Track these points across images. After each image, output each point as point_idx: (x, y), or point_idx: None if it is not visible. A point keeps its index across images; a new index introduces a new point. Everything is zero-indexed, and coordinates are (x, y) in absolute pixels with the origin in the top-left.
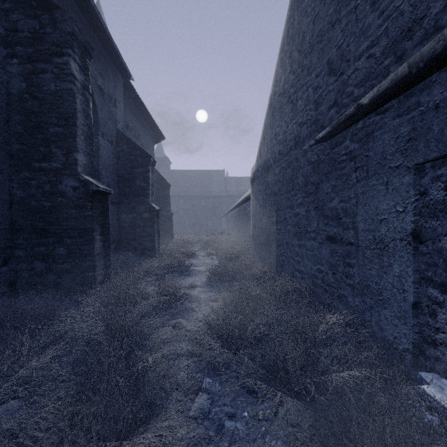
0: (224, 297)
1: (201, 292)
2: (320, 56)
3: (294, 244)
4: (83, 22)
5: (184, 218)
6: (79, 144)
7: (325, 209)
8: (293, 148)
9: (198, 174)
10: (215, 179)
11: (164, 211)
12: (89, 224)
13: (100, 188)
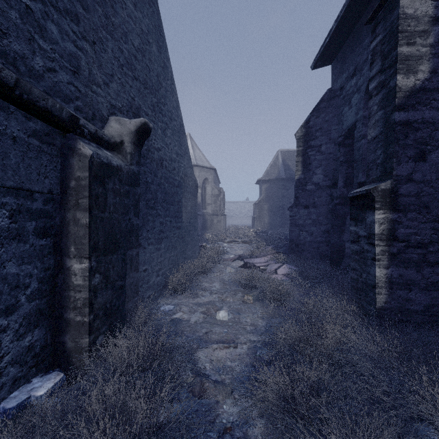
0: None
1: None
2: None
3: None
4: None
5: None
6: None
7: None
8: None
9: None
10: None
11: None
12: None
13: None
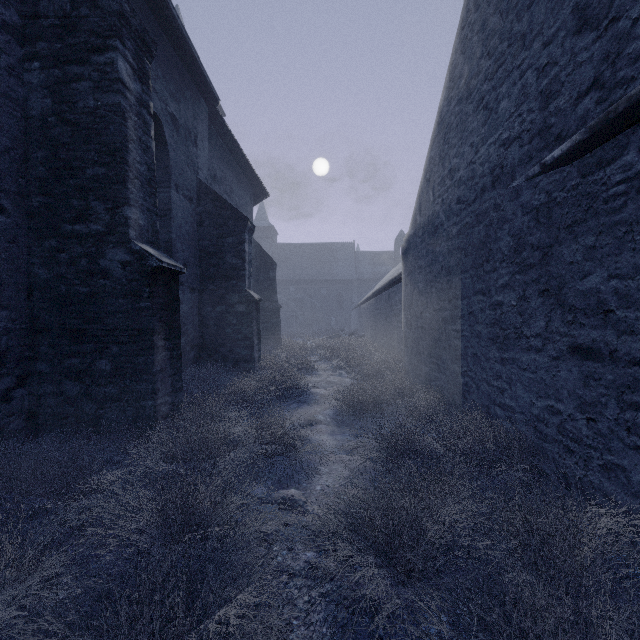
0: (369, 450)
1: (326, 435)
2: (554, 4)
3: (491, 358)
4: (147, 16)
5: (297, 312)
6: (131, 194)
7: (566, 294)
8: (489, 188)
9: (315, 249)
10: (341, 255)
11: (268, 302)
12: (147, 322)
13: (165, 264)
